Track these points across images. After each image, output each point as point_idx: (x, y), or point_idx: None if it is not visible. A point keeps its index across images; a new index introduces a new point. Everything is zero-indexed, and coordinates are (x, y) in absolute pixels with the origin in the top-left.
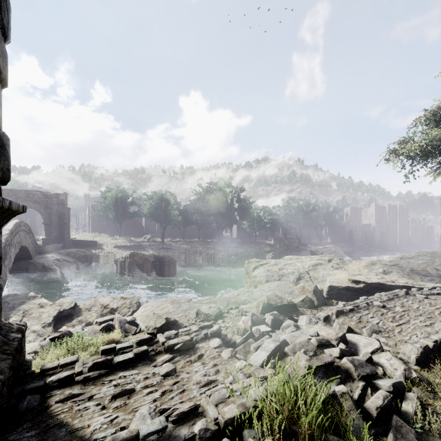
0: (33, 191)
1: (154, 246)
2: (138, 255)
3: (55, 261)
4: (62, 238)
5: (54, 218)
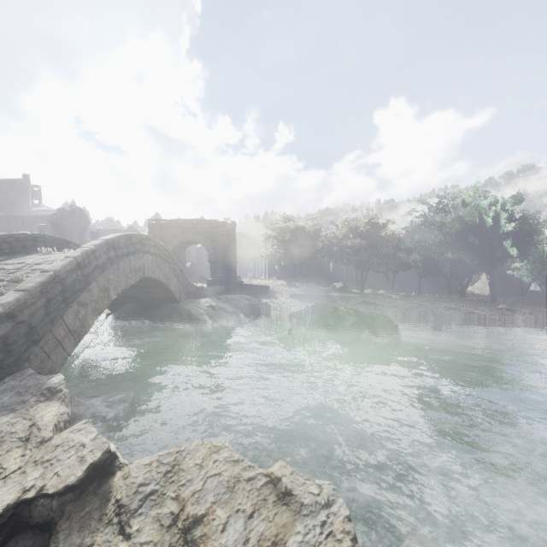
0: (198, 221)
1: (348, 298)
2: (326, 308)
3: (208, 309)
4: (228, 281)
5: (220, 254)
